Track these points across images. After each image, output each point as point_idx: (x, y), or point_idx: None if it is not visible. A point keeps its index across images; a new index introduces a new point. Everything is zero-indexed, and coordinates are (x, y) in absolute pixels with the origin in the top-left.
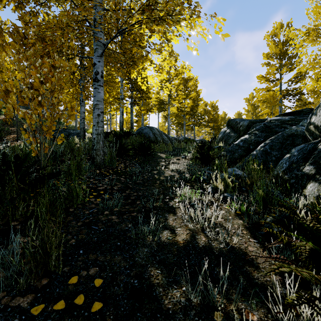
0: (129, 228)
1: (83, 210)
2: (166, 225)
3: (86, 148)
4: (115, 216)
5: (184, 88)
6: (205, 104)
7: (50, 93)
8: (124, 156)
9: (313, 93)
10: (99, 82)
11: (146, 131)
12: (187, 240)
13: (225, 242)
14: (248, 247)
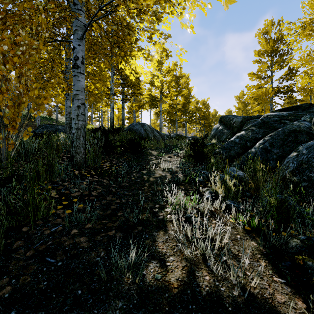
0: (100, 259)
1: (42, 229)
2: (154, 252)
3: (67, 145)
4: (84, 237)
5: (176, 85)
6: (196, 102)
7: (17, 78)
8: (110, 153)
9: (302, 91)
10: (79, 68)
11: (137, 127)
12: (183, 281)
13: (239, 284)
14: (275, 293)
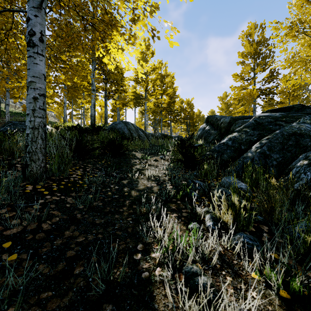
0: None
1: None
2: None
3: None
4: None
5: (161, 84)
6: (181, 101)
7: None
8: (85, 157)
9: (282, 94)
10: (36, 47)
11: (120, 126)
12: None
13: None
14: None
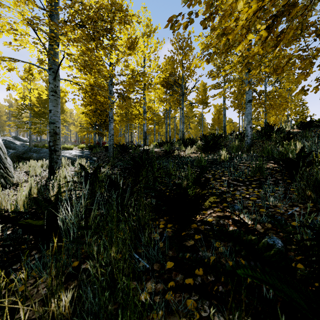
0: None
1: None
2: None
3: None
4: None
5: None
6: None
7: None
8: None
9: None
10: None
11: None
12: None
13: None
14: None
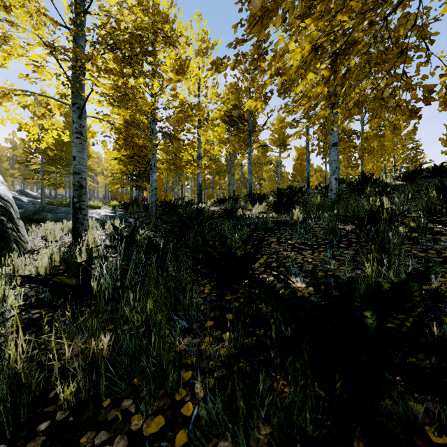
0: None
1: None
2: None
3: None
4: None
5: None
6: None
7: None
8: None
9: None
10: None
11: None
12: None
13: None
14: None
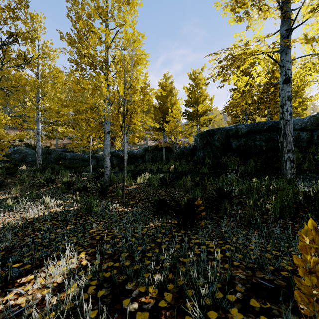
0: None
1: None
2: None
3: None
4: None
5: None
6: None
7: None
8: None
9: None
10: None
11: None
12: None
13: None
14: None
